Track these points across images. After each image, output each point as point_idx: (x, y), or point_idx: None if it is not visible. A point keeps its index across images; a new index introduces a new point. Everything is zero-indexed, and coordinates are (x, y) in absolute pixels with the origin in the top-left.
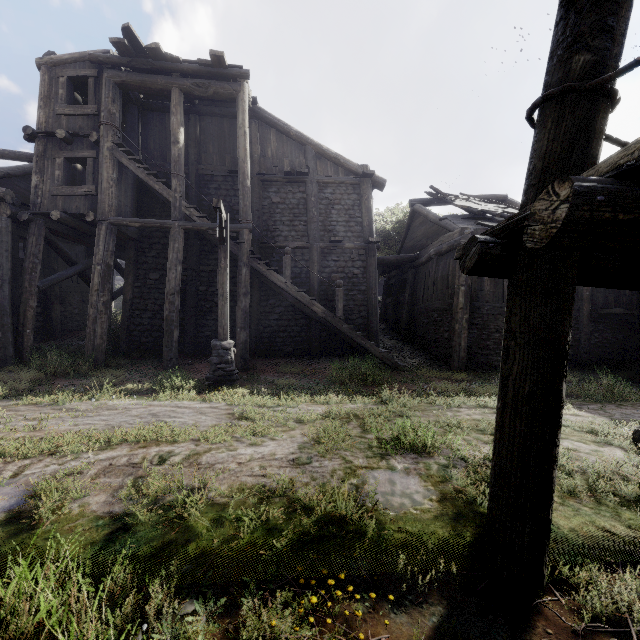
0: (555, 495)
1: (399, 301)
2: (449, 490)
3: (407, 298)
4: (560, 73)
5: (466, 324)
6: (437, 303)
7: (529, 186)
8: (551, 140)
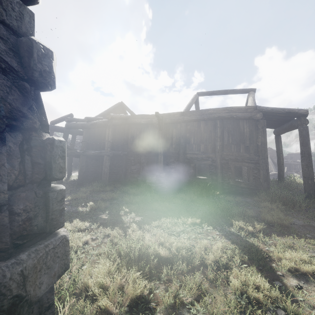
0: None
1: None
2: None
3: None
4: None
5: None
6: None
7: None
8: None
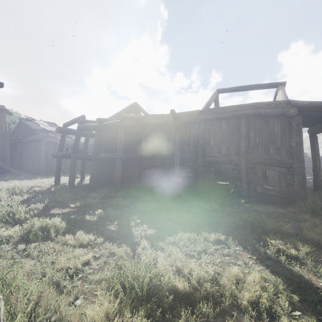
0: (62, 181)
1: (13, 154)
2: (49, 182)
3: (19, 153)
4: (61, 142)
5: (45, 162)
6: (34, 156)
7: (58, 150)
8: (60, 147)
